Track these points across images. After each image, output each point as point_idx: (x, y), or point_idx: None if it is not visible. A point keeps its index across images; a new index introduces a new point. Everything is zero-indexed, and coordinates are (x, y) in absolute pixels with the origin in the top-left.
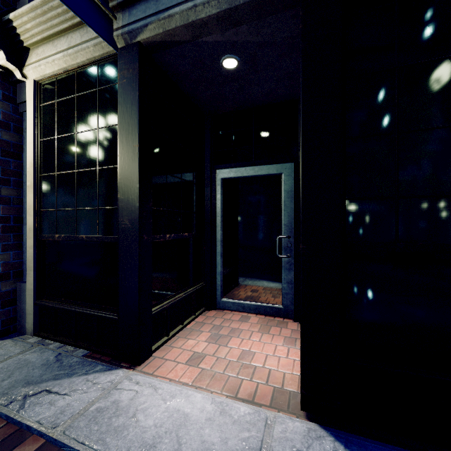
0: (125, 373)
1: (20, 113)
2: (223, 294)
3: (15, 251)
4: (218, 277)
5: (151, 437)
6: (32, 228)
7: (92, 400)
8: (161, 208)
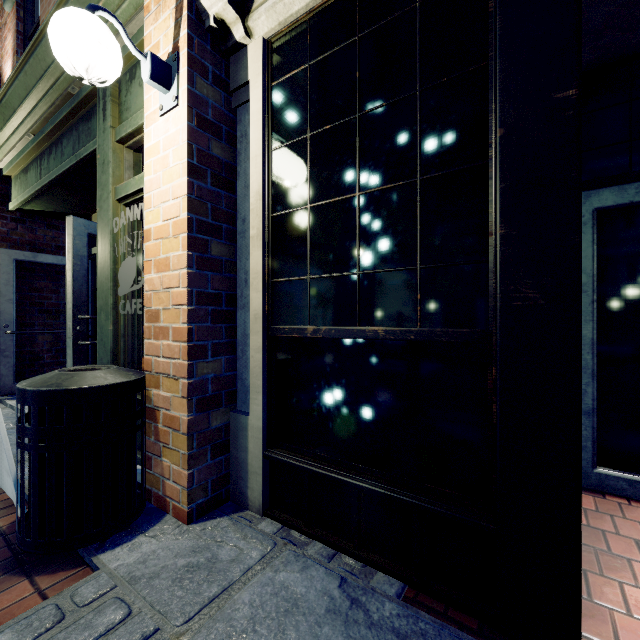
0: None
1: (233, 109)
2: (595, 458)
3: (228, 357)
4: (585, 422)
5: None
6: (260, 314)
7: None
8: None
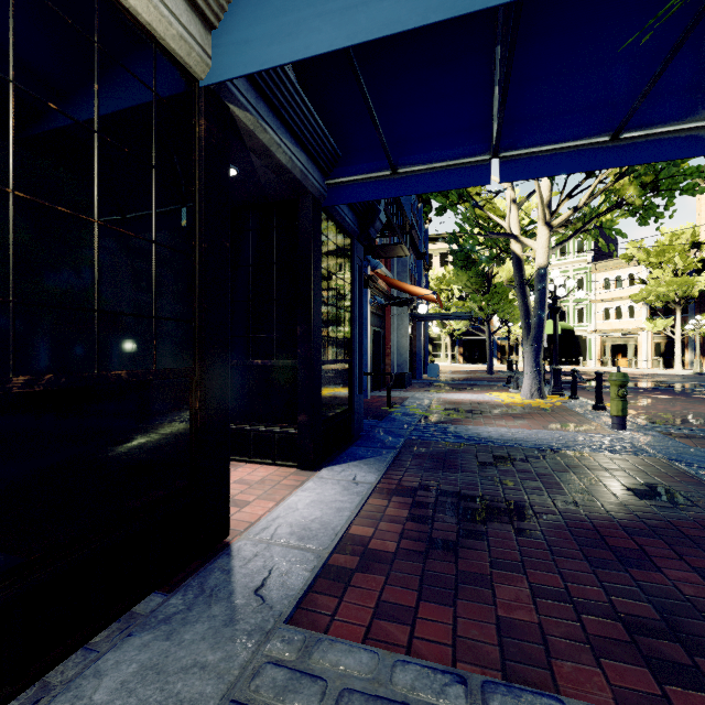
0: (244, 540)
1: None
2: None
3: None
4: None
5: (332, 510)
6: None
7: (287, 547)
8: None
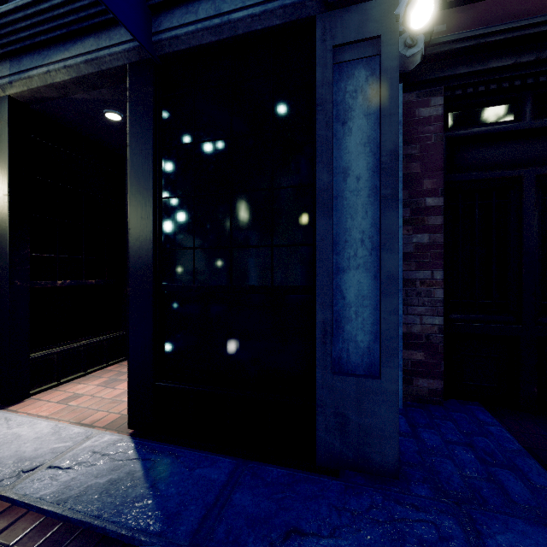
0: None
1: None
2: None
3: None
4: None
5: None
6: None
7: None
8: (48, 255)
